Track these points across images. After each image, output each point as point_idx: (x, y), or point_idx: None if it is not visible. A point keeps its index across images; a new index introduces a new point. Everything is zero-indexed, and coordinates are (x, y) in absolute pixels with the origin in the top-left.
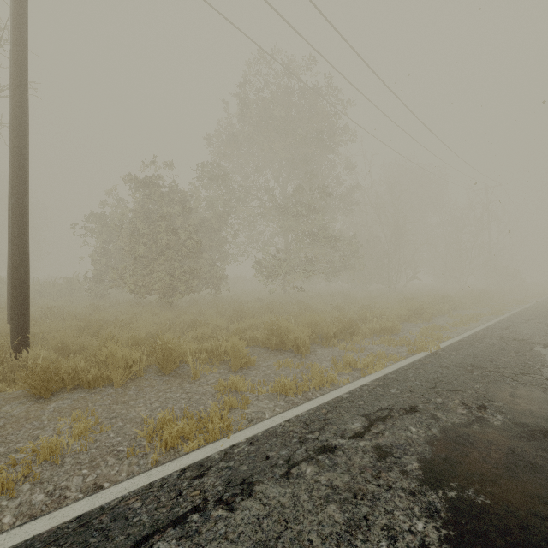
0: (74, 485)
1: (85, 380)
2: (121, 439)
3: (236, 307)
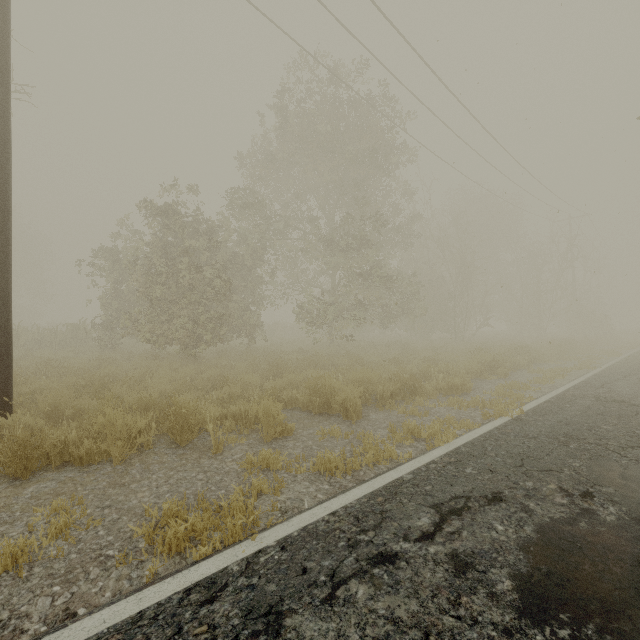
0: (37, 610)
1: (76, 455)
2: (112, 539)
3: (273, 360)
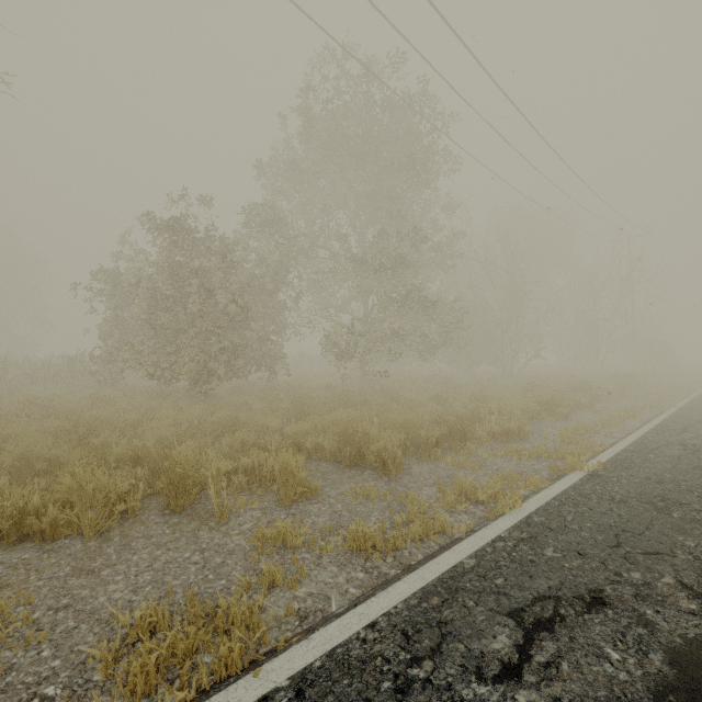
0: None
1: (36, 528)
2: (58, 665)
3: (297, 398)
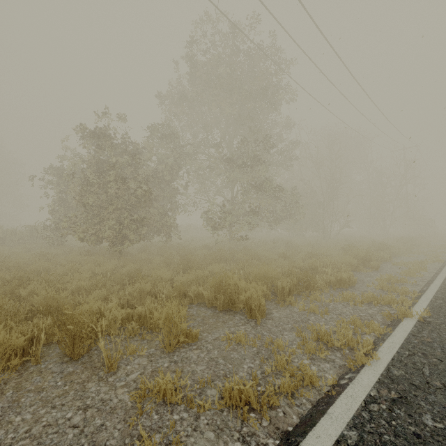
0: None
1: None
2: None
3: (185, 255)
